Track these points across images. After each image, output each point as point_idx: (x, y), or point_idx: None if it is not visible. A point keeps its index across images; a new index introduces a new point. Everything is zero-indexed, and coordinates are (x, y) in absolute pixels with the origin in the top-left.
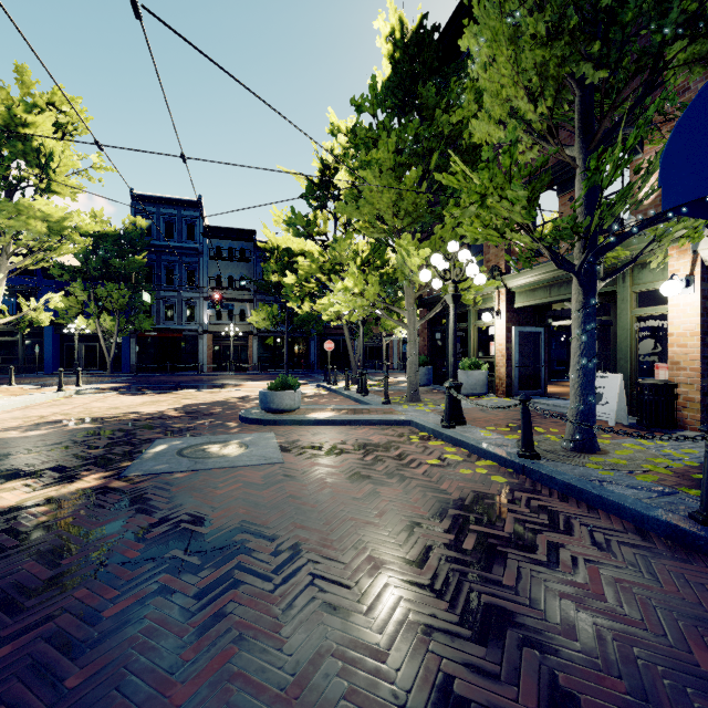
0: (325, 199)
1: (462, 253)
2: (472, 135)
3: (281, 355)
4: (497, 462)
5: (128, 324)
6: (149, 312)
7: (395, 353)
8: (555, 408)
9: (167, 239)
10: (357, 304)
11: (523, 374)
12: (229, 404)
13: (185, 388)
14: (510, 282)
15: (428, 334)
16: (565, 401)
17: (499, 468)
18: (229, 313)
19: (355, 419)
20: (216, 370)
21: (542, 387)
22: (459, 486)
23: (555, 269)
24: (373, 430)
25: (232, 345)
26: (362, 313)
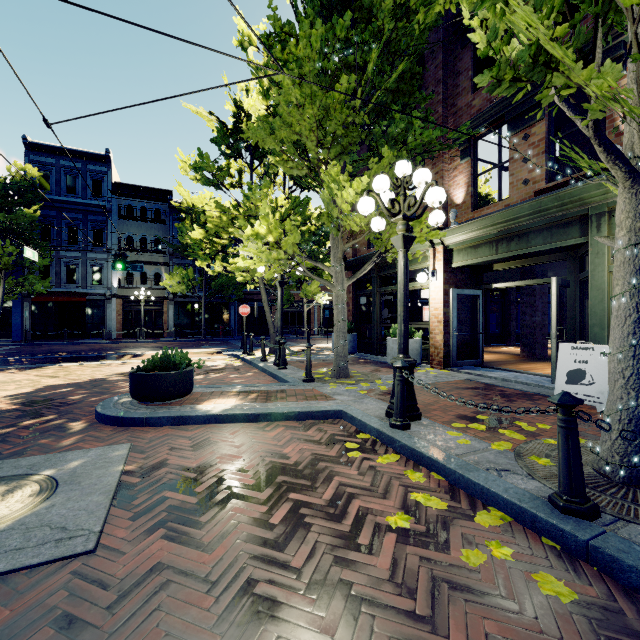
0: (240, 146)
1: (420, 173)
2: (430, 11)
3: (199, 321)
4: (513, 517)
5: (18, 286)
6: (47, 274)
7: (316, 319)
8: (507, 384)
9: (69, 194)
10: (272, 257)
11: (460, 342)
12: (105, 384)
13: (68, 361)
14: (448, 238)
15: (353, 299)
16: (510, 372)
17: (525, 535)
18: (142, 277)
19: (265, 413)
20: (127, 336)
21: (480, 356)
22: (490, 637)
23: (506, 220)
24: (290, 431)
25: (143, 310)
26: (278, 269)
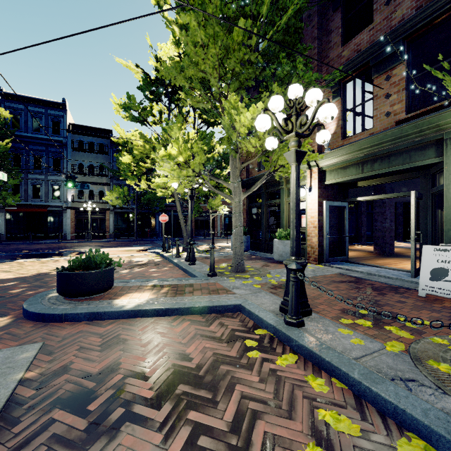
0: (160, 92)
1: (313, 92)
2: None
3: (133, 226)
4: (440, 450)
5: None
6: (18, 191)
7: (219, 225)
8: (373, 277)
9: (34, 132)
10: (182, 174)
11: (331, 243)
12: (45, 278)
13: (25, 257)
14: (322, 161)
15: (246, 209)
16: (372, 267)
17: None
18: (90, 193)
19: (173, 308)
20: (78, 238)
21: (347, 254)
22: None
23: (371, 145)
24: (194, 327)
25: (90, 218)
26: (188, 185)
